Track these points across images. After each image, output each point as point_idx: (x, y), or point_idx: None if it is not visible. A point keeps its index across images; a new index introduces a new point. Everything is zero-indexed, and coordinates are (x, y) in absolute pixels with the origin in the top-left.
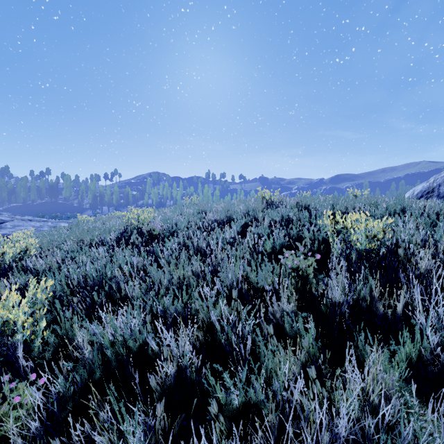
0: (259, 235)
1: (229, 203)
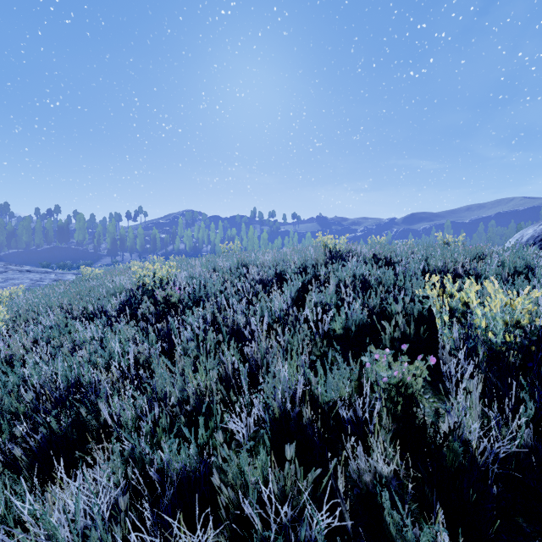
0: (322, 304)
1: (279, 254)
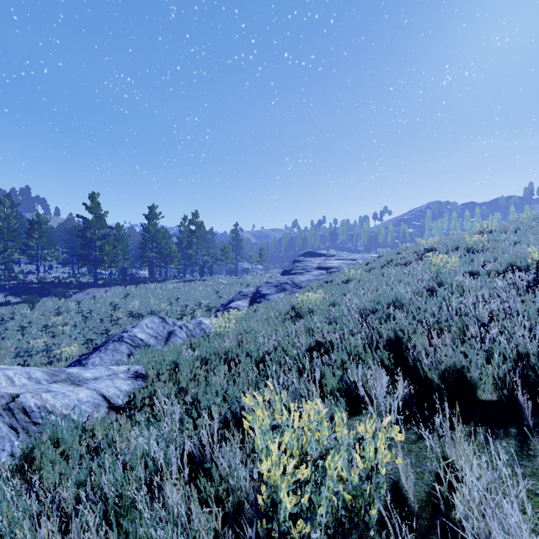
0: None
1: None
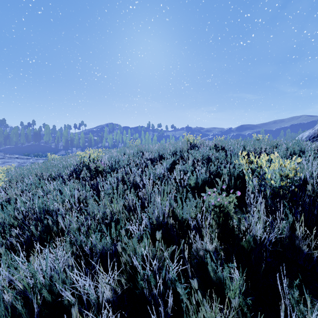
0: (184, 171)
1: (161, 145)
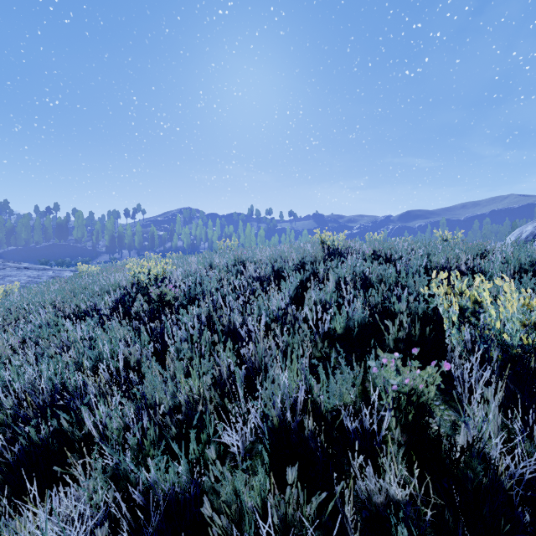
0: (321, 302)
1: (276, 250)
